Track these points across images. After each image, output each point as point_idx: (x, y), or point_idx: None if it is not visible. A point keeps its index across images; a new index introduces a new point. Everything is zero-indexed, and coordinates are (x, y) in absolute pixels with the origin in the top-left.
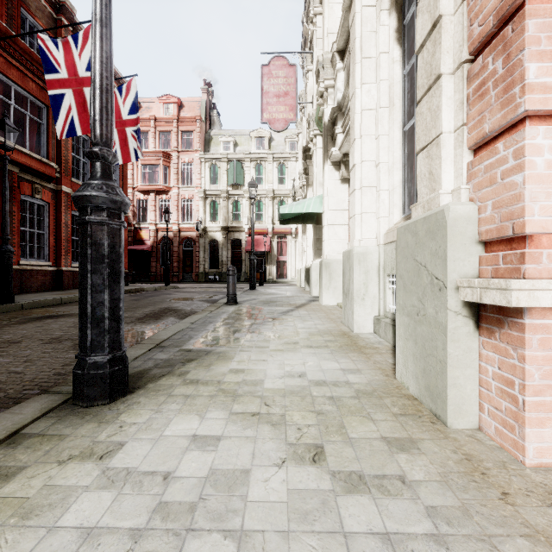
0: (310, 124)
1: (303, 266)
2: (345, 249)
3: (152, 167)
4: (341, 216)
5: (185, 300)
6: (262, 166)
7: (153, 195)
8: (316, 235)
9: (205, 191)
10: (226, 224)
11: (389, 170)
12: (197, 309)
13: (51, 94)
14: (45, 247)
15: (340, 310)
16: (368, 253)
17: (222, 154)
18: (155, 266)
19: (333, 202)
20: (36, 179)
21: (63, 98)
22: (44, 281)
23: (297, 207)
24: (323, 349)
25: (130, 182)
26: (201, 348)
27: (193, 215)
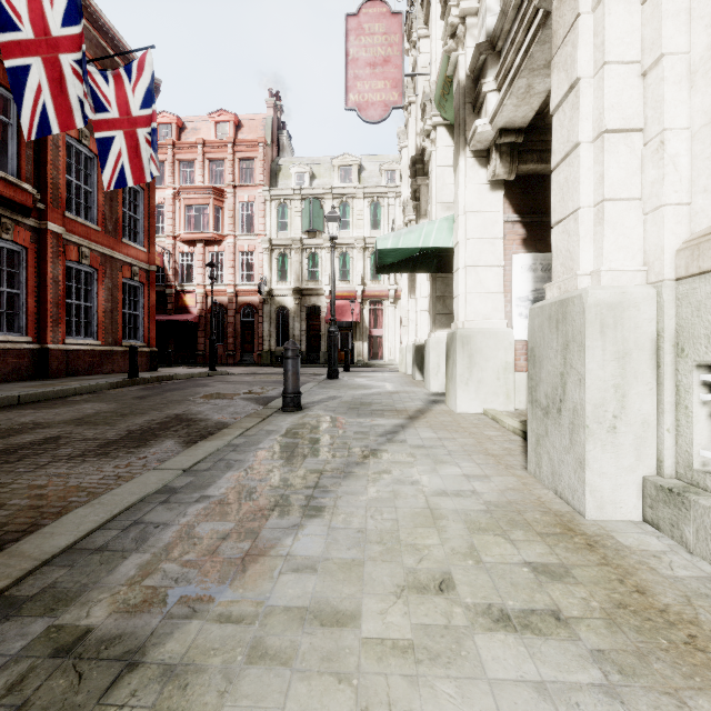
0: (425, 108)
1: (409, 343)
2: (498, 311)
3: (200, 209)
4: (491, 251)
5: (221, 398)
6: (349, 206)
7: (200, 246)
8: (437, 291)
9: (271, 240)
10: (299, 285)
11: (691, 73)
12: (232, 417)
13: (6, 64)
14: (20, 313)
15: (498, 429)
16: (627, 303)
17: (293, 190)
18: (204, 343)
19: (475, 224)
20: (4, 211)
21: (25, 71)
22: (17, 365)
23: (407, 238)
24: (559, 648)
25: (170, 229)
26: (120, 627)
27: (255, 273)
